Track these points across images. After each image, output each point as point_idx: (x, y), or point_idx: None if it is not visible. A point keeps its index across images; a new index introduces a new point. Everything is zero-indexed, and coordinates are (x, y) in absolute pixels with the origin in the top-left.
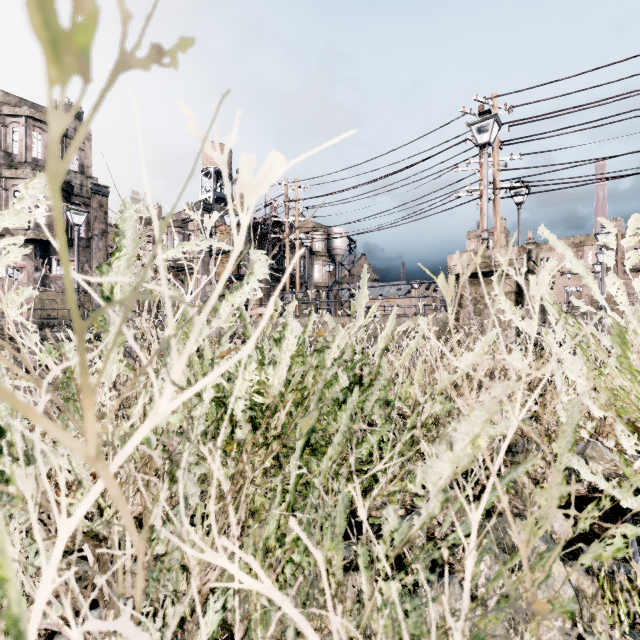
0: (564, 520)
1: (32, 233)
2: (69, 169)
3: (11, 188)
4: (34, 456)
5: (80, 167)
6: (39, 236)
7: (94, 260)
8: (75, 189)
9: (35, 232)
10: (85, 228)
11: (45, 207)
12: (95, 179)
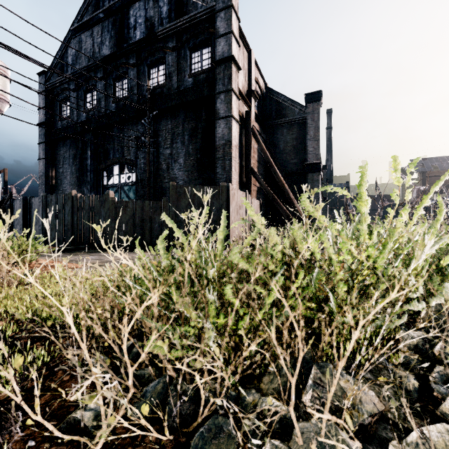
0: (444, 404)
1: None
2: None
3: None
4: None
5: None
6: None
7: None
8: None
9: None
10: None
11: None
12: None
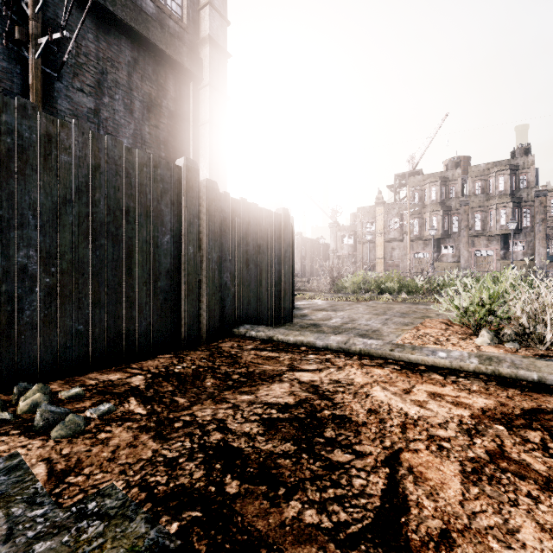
0: None
1: (497, 231)
2: (519, 188)
3: (488, 211)
4: (455, 283)
5: (527, 184)
6: (501, 232)
7: (535, 239)
8: (523, 199)
9: (499, 231)
10: (529, 220)
11: (504, 216)
12: (537, 187)
